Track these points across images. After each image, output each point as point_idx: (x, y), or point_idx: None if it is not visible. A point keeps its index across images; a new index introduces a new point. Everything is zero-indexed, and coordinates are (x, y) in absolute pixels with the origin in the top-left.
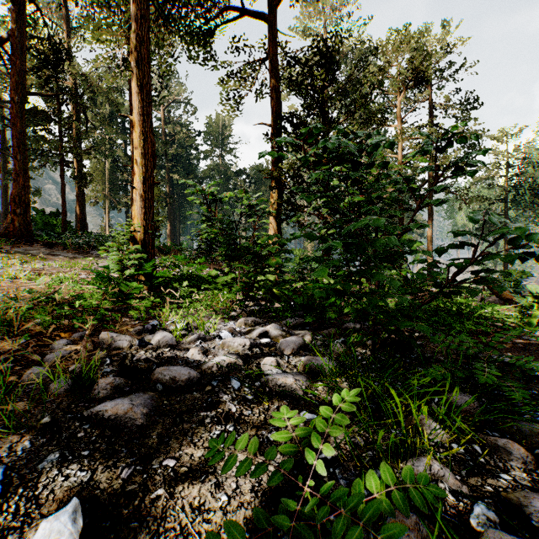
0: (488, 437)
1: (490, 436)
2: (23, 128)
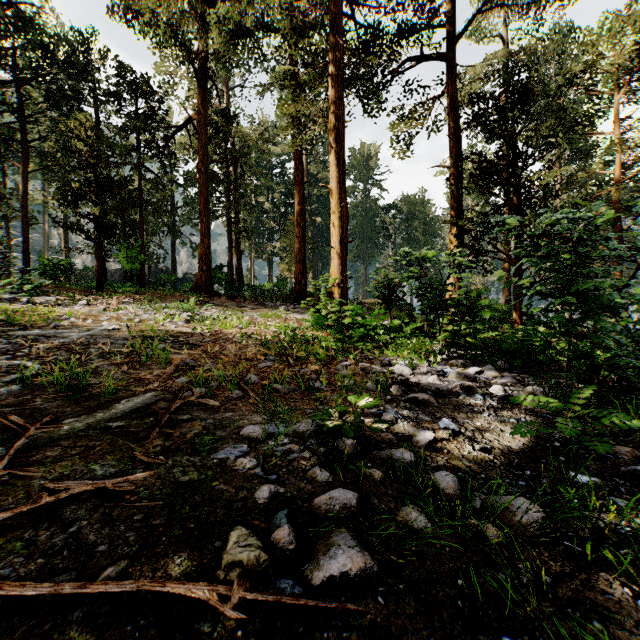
0: None
1: None
2: (207, 194)
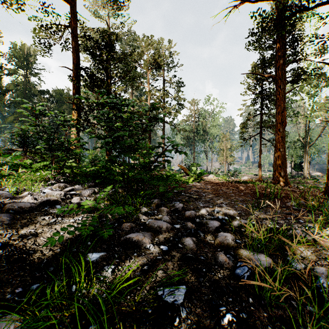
0: (159, 208)
1: (160, 208)
2: None
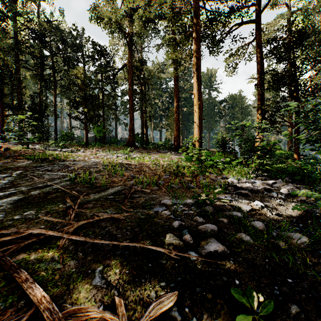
0: None
1: None
2: (132, 100)
